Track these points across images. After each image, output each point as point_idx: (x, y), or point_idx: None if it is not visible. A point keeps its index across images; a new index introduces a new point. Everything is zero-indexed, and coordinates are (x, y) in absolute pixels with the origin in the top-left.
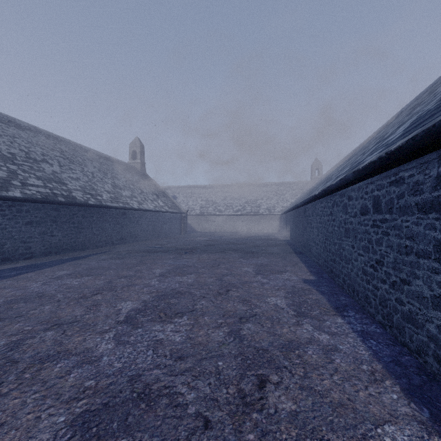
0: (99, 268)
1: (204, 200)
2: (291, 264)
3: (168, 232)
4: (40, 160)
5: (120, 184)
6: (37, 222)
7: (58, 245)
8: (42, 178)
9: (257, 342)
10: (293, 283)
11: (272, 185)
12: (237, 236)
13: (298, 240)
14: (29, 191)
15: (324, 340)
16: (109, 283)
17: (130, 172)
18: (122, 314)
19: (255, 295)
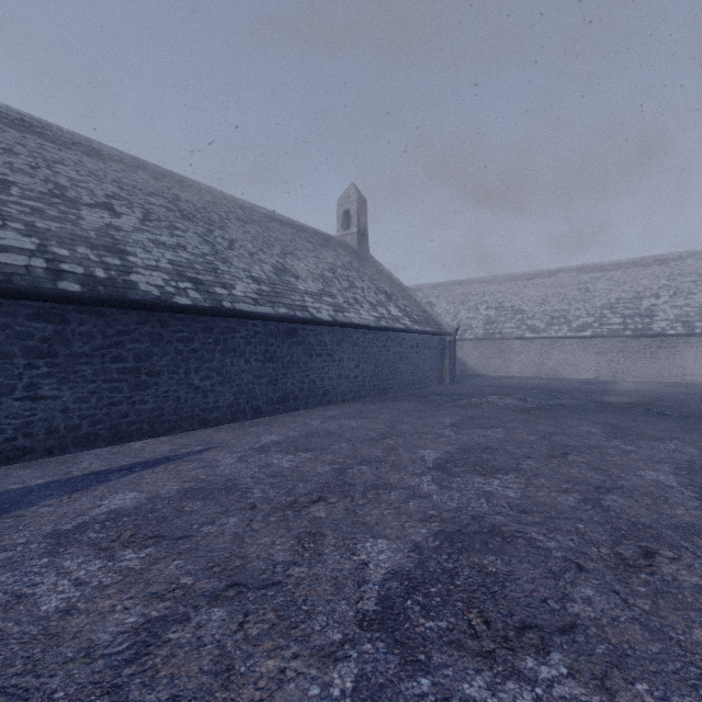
0: None
1: (493, 308)
2: None
3: (411, 379)
4: (90, 204)
5: (298, 267)
6: None
7: (59, 426)
8: (47, 234)
9: None
10: None
11: (684, 258)
12: (602, 394)
13: None
14: None
15: None
16: None
17: (333, 250)
18: None
19: None
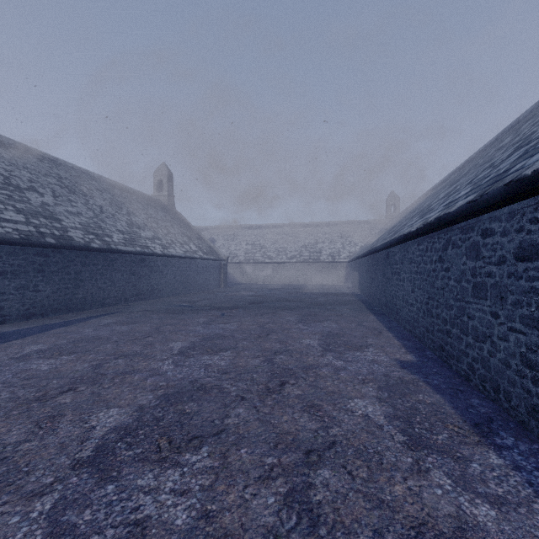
0: (93, 339)
1: (250, 244)
2: (372, 333)
3: (203, 285)
4: (26, 188)
5: (138, 222)
6: (13, 272)
7: (45, 304)
8: (24, 212)
9: (348, 532)
10: (385, 369)
11: (336, 224)
12: (292, 289)
13: (376, 296)
14: (2, 229)
15: (490, 525)
16: (97, 368)
17: (154, 207)
18: (91, 441)
19: (327, 393)
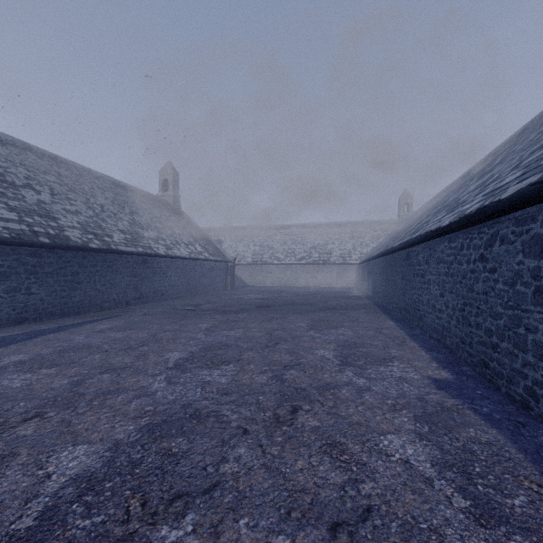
0: (81, 348)
1: (257, 245)
2: (394, 342)
3: (209, 287)
4: (21, 185)
5: (142, 221)
6: (3, 273)
7: (39, 308)
8: (17, 210)
9: None
10: (418, 390)
11: (347, 224)
12: (301, 292)
13: (393, 299)
14: None
15: None
16: (76, 386)
17: (158, 207)
18: (39, 500)
19: (352, 426)
